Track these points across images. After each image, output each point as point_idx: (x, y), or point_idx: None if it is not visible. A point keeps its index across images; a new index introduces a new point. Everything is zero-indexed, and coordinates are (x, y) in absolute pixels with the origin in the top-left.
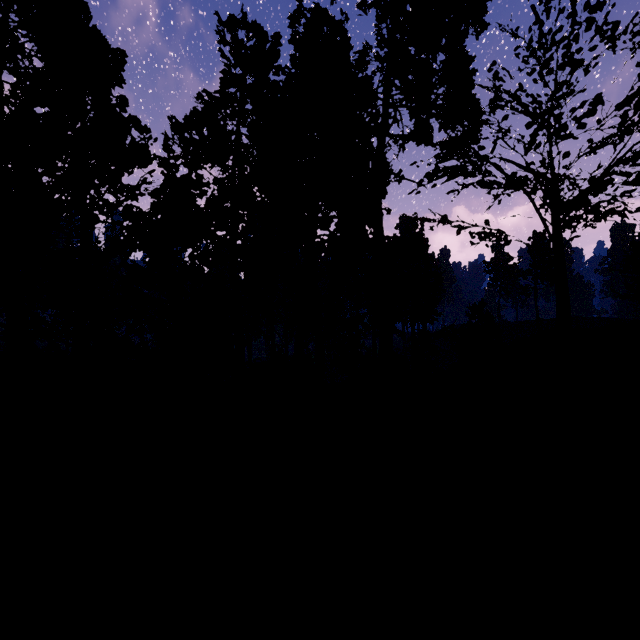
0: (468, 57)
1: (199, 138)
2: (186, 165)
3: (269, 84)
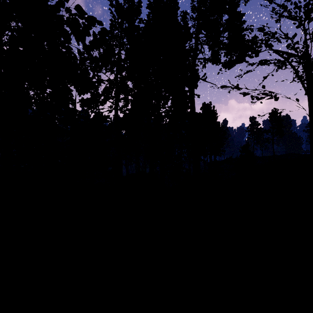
0: (241, 14)
1: (98, 55)
2: (91, 68)
3: (135, 26)
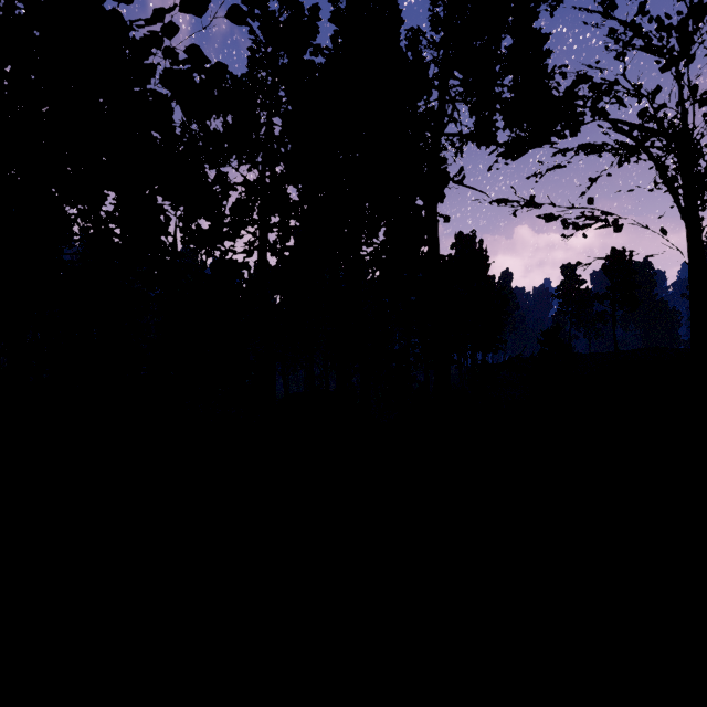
0: (541, 35)
1: (223, 128)
2: (206, 158)
3: (305, 64)
